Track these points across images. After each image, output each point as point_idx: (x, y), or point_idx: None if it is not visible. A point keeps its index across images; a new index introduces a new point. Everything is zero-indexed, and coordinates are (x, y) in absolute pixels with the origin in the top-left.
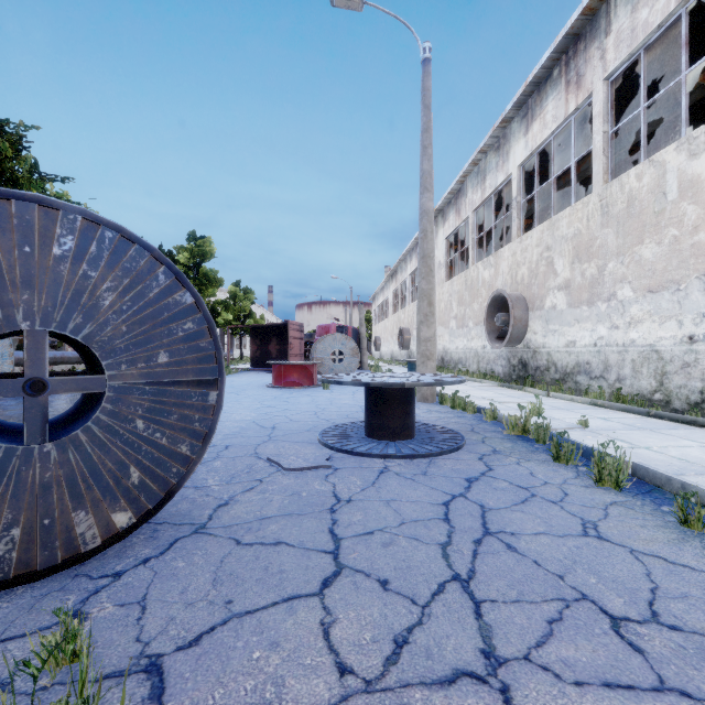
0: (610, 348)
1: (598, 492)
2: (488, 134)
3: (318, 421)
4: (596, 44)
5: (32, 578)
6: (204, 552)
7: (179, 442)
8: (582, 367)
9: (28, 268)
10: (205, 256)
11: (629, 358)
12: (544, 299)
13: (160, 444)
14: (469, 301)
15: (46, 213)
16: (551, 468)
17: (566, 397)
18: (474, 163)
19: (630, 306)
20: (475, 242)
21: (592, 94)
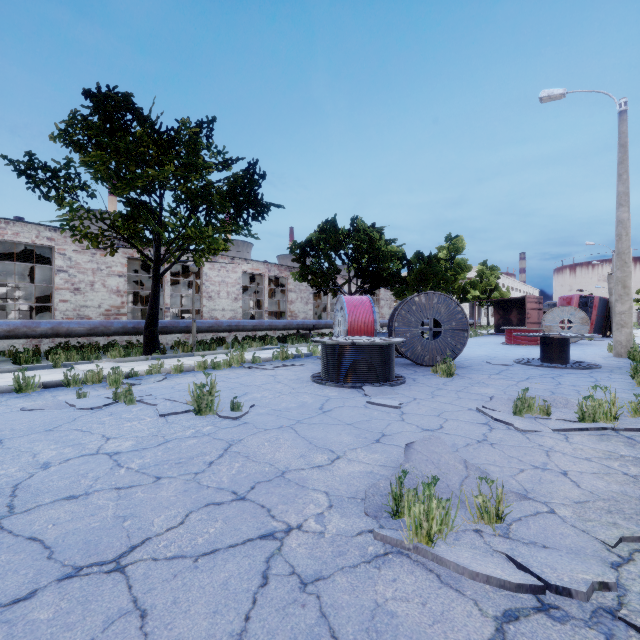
0: None
1: (627, 380)
2: None
3: (521, 357)
4: None
5: (430, 366)
6: (464, 369)
7: (457, 345)
8: None
9: (429, 306)
10: (458, 250)
11: None
12: None
13: (453, 344)
14: None
15: (432, 295)
16: (625, 376)
17: None
18: None
19: None
20: None
21: None
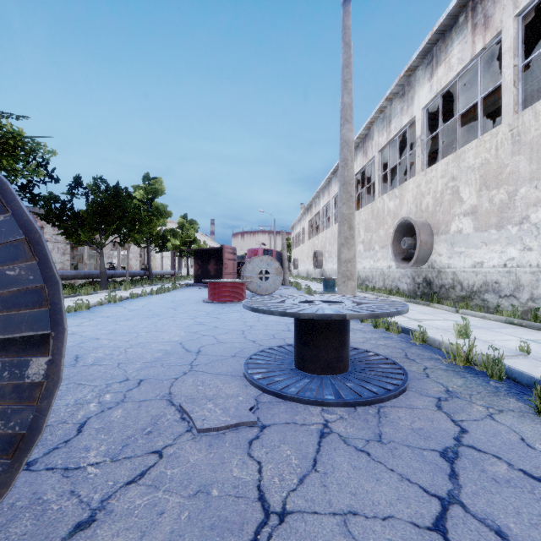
0: (522, 269)
1: None
2: (394, 83)
3: (245, 343)
4: None
5: None
6: None
7: None
8: (490, 286)
9: None
10: (157, 193)
11: None
12: (449, 224)
13: None
14: (375, 228)
15: None
16: None
17: (477, 314)
18: (380, 110)
19: None
20: (380, 178)
21: (500, 32)
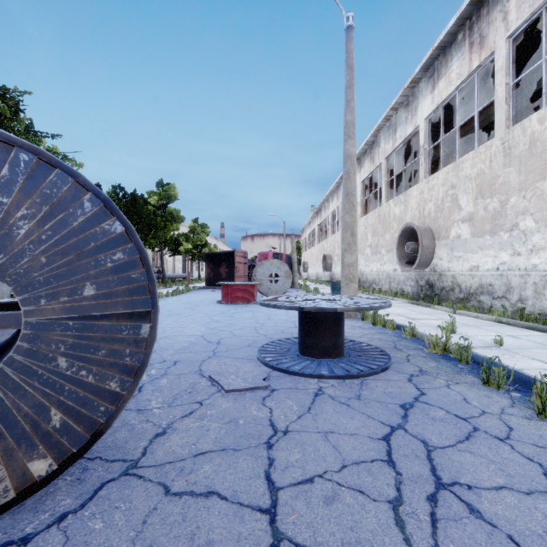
0: (512, 272)
1: (544, 427)
2: (399, 94)
3: (257, 336)
4: (498, 8)
5: None
6: (127, 506)
7: (107, 378)
8: (485, 288)
9: None
10: (170, 198)
11: (531, 281)
12: (449, 230)
13: (86, 382)
14: (382, 232)
15: None
16: (483, 393)
17: (472, 314)
18: (386, 119)
19: (532, 235)
20: (387, 184)
21: (494, 51)
